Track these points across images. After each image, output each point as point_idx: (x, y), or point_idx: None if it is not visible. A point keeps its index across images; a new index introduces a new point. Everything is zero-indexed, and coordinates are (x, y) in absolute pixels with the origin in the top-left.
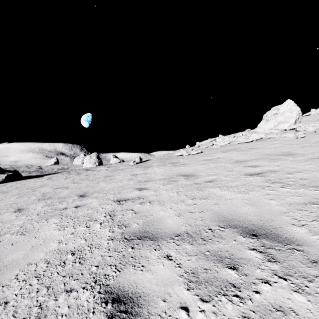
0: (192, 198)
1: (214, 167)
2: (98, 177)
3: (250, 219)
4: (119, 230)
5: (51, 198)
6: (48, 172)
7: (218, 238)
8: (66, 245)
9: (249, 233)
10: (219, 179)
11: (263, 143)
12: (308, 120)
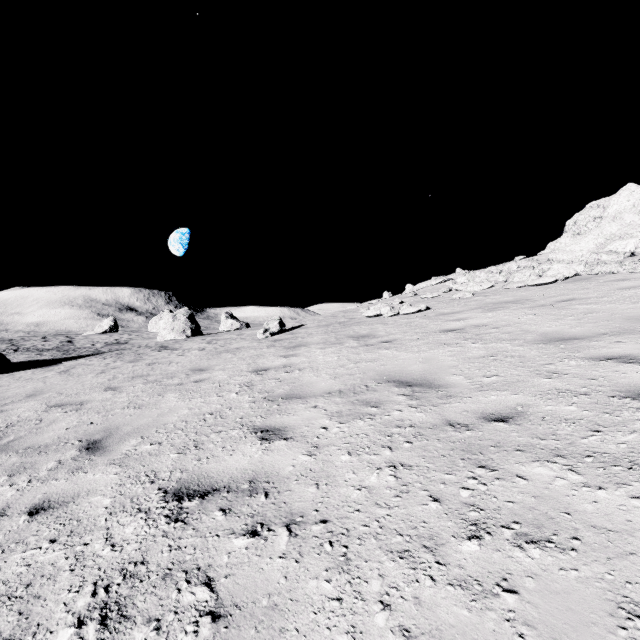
0: (470, 522)
1: (484, 355)
2: (173, 371)
3: None
4: None
5: (8, 449)
6: (78, 352)
7: None
8: None
9: None
10: (533, 410)
11: (593, 287)
12: None
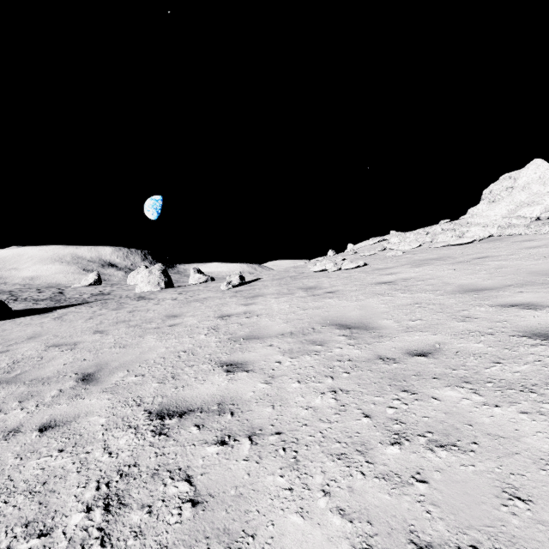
0: (393, 432)
1: (410, 303)
2: (151, 317)
3: None
4: None
5: (17, 381)
6: (69, 302)
7: None
8: None
9: None
10: (448, 347)
11: (504, 247)
12: None
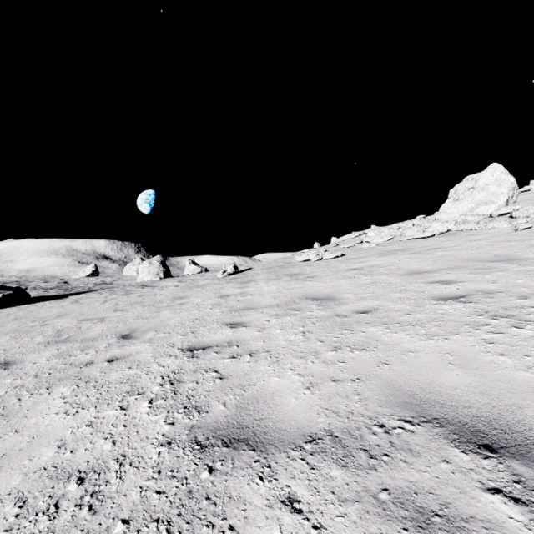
0: (333, 346)
1: (369, 282)
2: (160, 299)
3: (467, 403)
4: (185, 420)
5: (70, 341)
6: (76, 290)
7: (404, 451)
8: (71, 456)
9: (474, 440)
10: (383, 307)
11: (455, 240)
12: (529, 199)
